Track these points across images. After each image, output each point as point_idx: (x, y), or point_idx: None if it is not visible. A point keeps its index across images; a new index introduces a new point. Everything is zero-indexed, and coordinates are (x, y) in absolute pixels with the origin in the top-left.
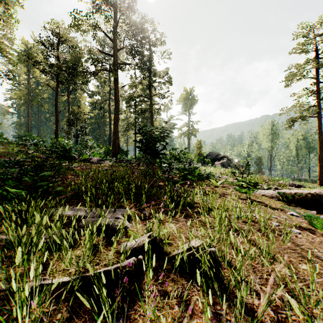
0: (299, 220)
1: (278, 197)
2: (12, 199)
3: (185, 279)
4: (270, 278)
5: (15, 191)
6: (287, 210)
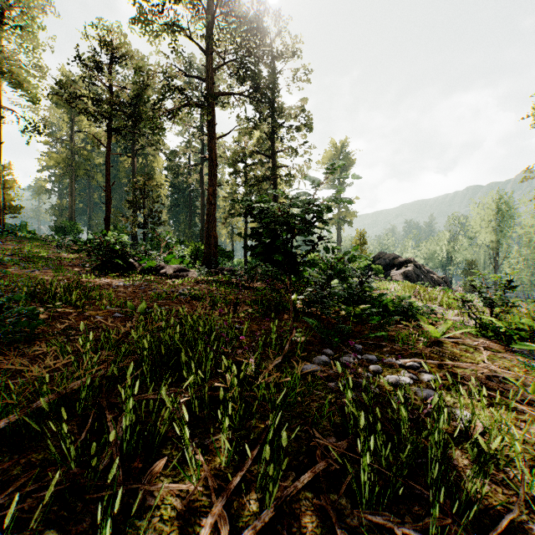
0: None
1: None
2: None
3: None
4: None
5: None
6: None
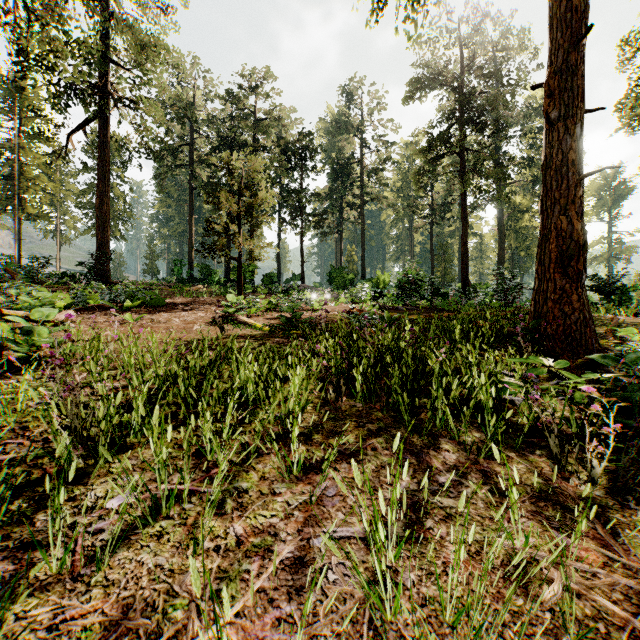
0: None
1: None
2: None
3: None
4: None
5: None
6: None
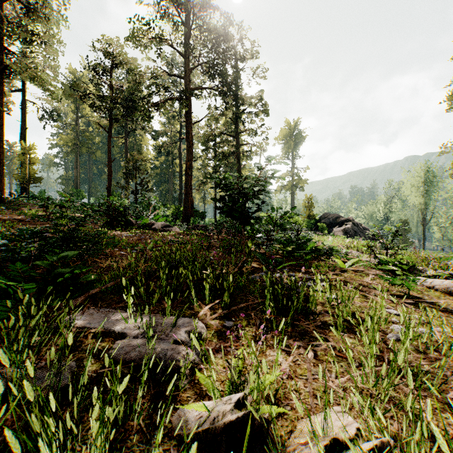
0: None
1: None
2: (16, 295)
3: None
4: None
5: (14, 283)
6: None
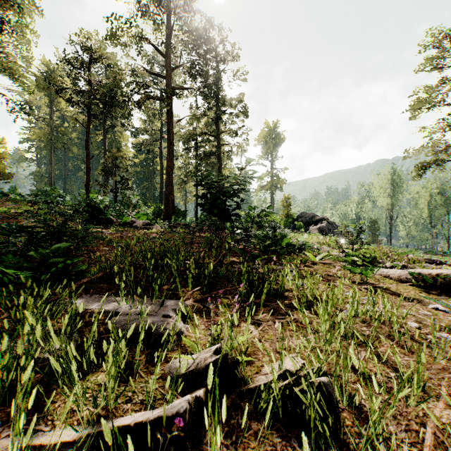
0: (449, 319)
1: (410, 279)
2: (11, 284)
3: (277, 432)
4: (426, 432)
5: (13, 271)
6: (427, 301)
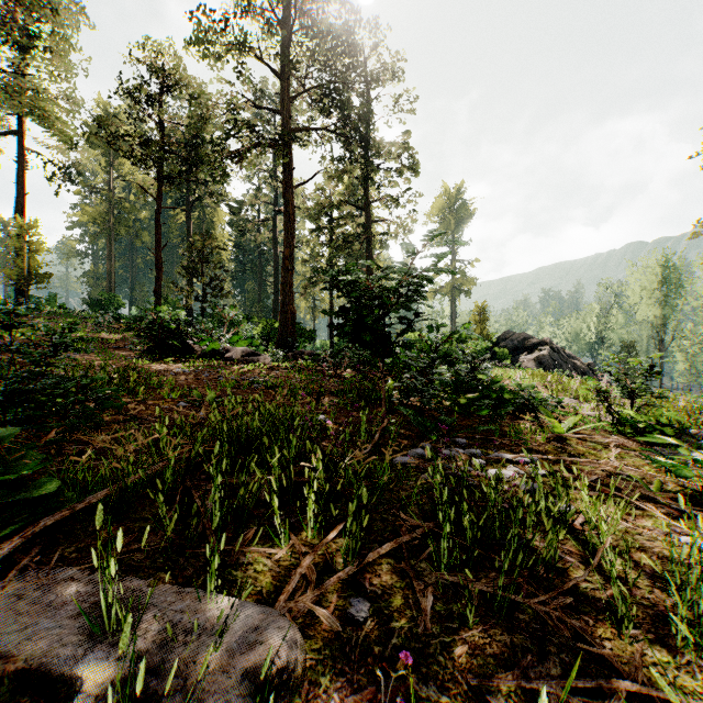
0: None
1: None
2: None
3: None
4: None
5: None
6: None
